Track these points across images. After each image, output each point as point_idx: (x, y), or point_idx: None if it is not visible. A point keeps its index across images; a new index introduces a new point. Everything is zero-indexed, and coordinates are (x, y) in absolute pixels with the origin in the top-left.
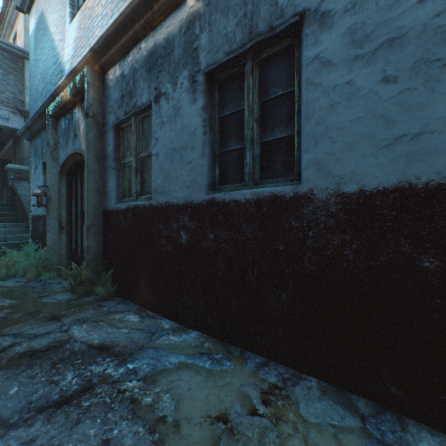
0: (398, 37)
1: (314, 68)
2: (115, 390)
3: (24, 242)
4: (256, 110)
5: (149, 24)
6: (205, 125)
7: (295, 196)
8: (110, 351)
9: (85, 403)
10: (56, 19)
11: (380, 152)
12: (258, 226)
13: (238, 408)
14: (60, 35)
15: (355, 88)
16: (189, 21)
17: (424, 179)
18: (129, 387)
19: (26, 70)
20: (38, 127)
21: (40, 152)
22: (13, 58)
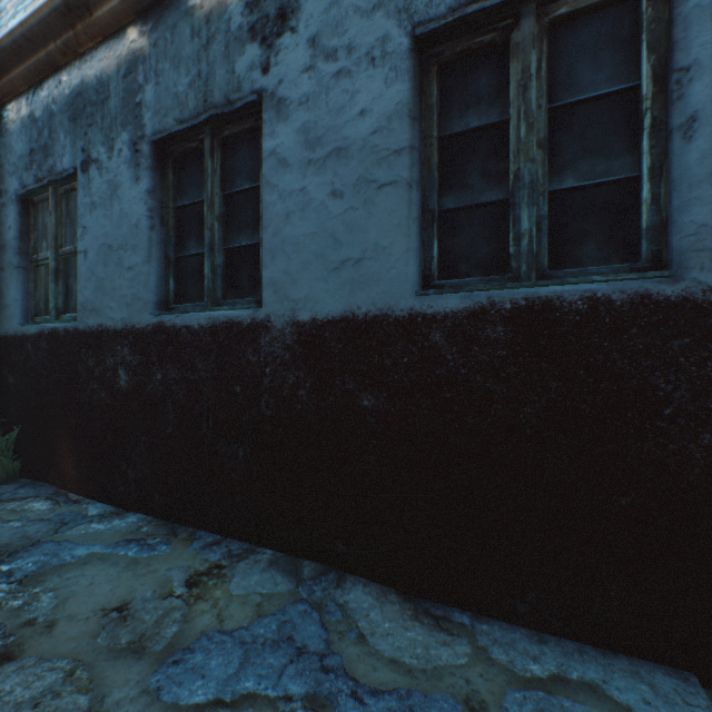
0: (344, 148)
1: (272, 165)
2: None
3: None
4: (218, 205)
5: (72, 48)
6: (152, 216)
7: (253, 324)
8: None
9: None
10: None
11: (330, 276)
12: (214, 361)
13: (149, 593)
14: None
15: (309, 197)
16: (130, 61)
17: (365, 309)
18: None
19: None
20: None
21: None
22: None
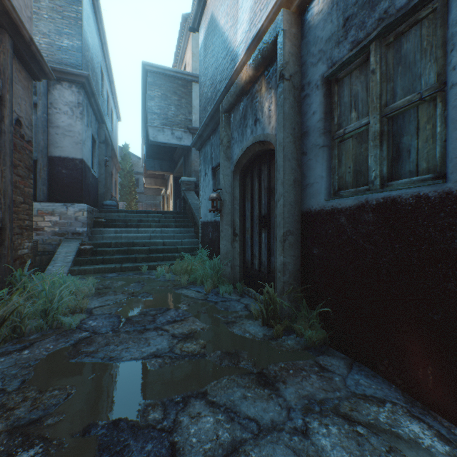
0: None
1: None
2: None
3: (194, 247)
4: None
5: None
6: None
7: None
8: None
9: None
10: (227, 7)
11: None
12: None
13: None
14: (231, 20)
15: None
16: None
17: None
18: None
19: (193, 91)
20: (208, 133)
21: (208, 158)
22: (184, 84)
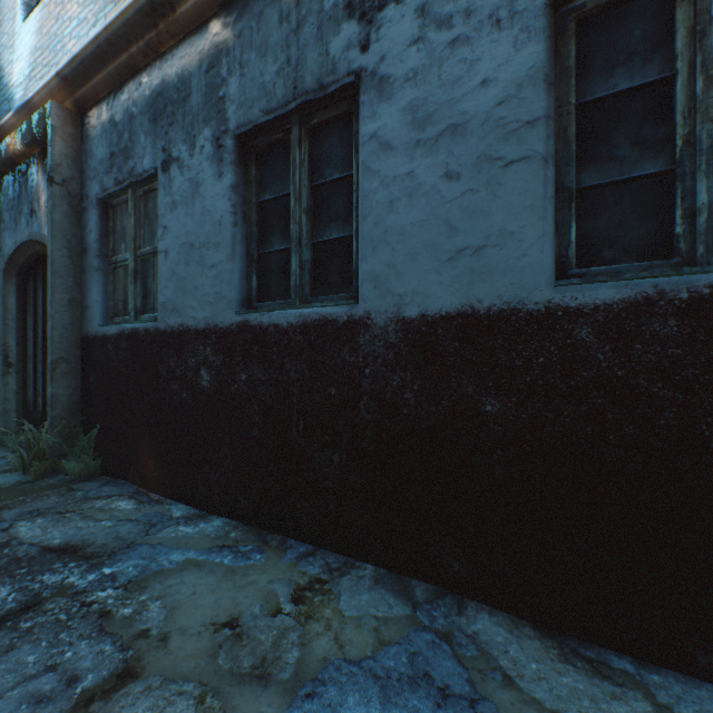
0: (461, 125)
1: (372, 150)
2: (77, 604)
3: None
4: (305, 197)
5: (153, 48)
6: (236, 212)
7: (349, 321)
8: (78, 553)
9: (25, 625)
10: None
11: (443, 268)
12: (304, 361)
13: (257, 609)
14: (5, 37)
15: (416, 182)
16: (213, 56)
17: (487, 303)
18: (100, 597)
19: None
20: None
21: None
22: None
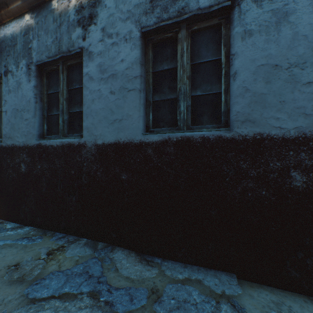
0: (115, 74)
1: (87, 79)
2: None
3: None
4: (65, 94)
5: None
6: (36, 97)
7: (79, 145)
8: None
9: None
10: None
11: (110, 126)
12: (63, 160)
13: (30, 258)
14: None
15: (101, 93)
16: (26, 29)
17: (123, 140)
18: None
19: None
20: None
21: None
22: None
